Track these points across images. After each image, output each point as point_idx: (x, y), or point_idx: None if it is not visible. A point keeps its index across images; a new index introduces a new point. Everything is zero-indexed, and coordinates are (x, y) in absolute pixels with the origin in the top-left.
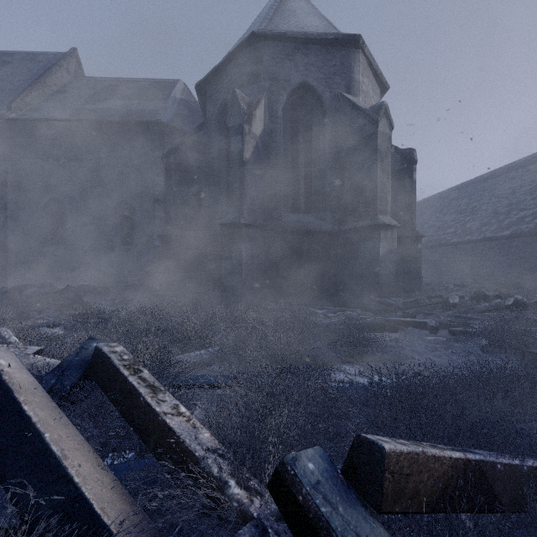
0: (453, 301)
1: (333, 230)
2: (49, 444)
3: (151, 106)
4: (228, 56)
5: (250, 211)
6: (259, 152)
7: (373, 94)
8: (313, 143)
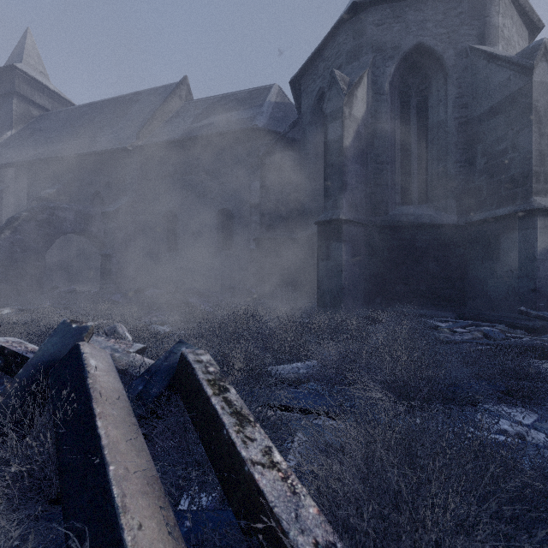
0: None
1: (459, 222)
2: (111, 482)
3: (248, 114)
4: (325, 39)
5: (350, 206)
6: (361, 137)
7: (519, 39)
8: (429, 118)
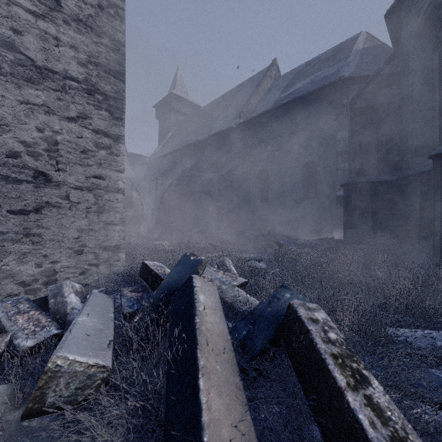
0: None
1: None
2: None
3: (332, 69)
4: None
5: None
6: None
7: None
8: None
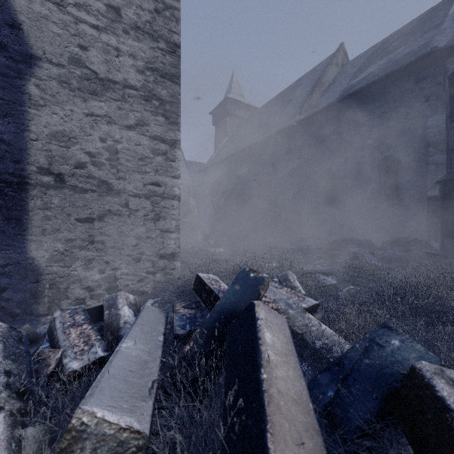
0: None
1: None
2: None
3: (420, 42)
4: None
5: None
6: None
7: None
8: None
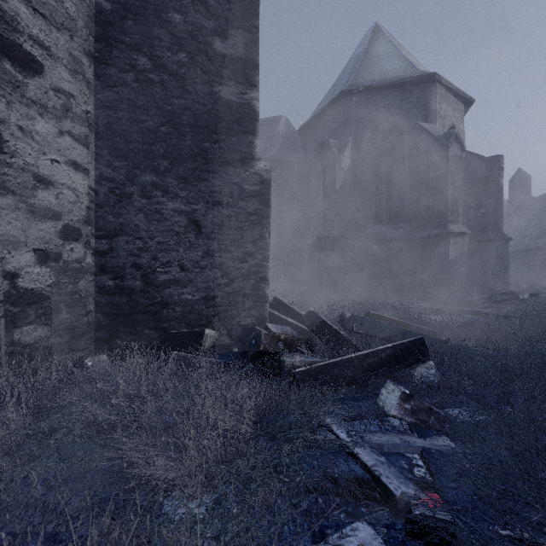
0: (522, 297)
1: (411, 237)
2: None
3: (262, 144)
4: (323, 108)
5: (340, 227)
6: (347, 181)
7: (454, 113)
8: (393, 167)
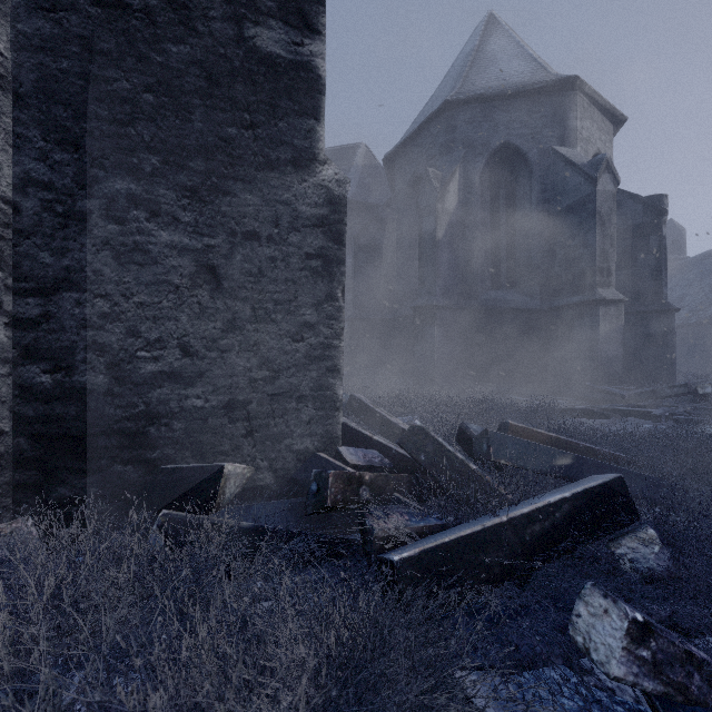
0: (703, 391)
1: (542, 307)
2: None
3: None
4: (419, 127)
5: (443, 292)
6: (453, 228)
7: (600, 135)
8: (517, 209)
